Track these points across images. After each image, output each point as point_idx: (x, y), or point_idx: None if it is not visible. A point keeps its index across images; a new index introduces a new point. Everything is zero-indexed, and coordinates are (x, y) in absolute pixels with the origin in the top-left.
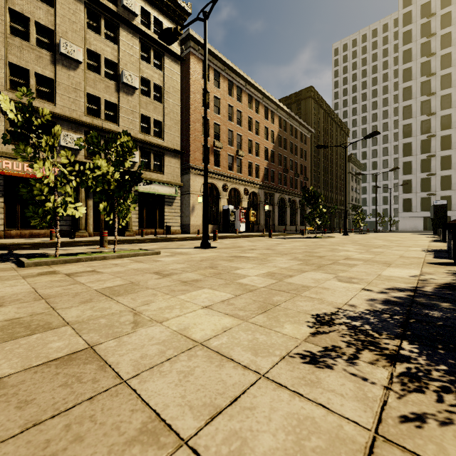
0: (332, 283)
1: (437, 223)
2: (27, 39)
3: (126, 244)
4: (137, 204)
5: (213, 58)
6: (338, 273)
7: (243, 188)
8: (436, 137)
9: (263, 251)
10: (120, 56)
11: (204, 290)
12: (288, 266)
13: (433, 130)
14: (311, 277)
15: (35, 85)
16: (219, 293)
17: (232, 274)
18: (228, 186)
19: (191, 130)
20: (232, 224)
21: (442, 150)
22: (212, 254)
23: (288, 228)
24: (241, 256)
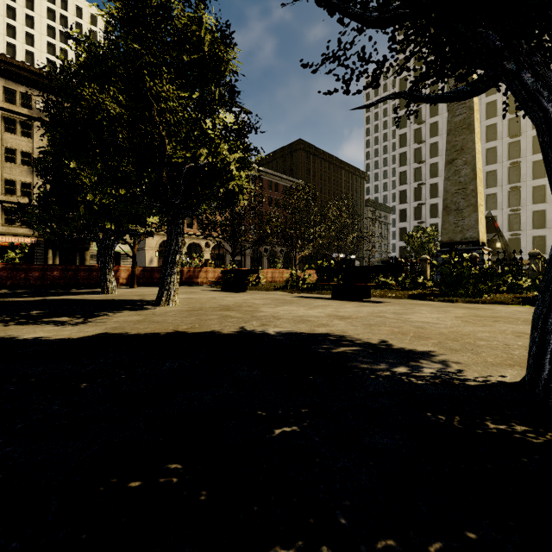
0: None
1: None
2: (15, 161)
3: None
4: (96, 259)
5: None
6: None
7: (205, 242)
8: (426, 185)
9: None
10: None
11: None
12: None
13: (424, 178)
14: None
15: (20, 188)
16: None
17: None
18: (187, 241)
19: None
20: None
21: (431, 198)
22: None
23: None
24: None
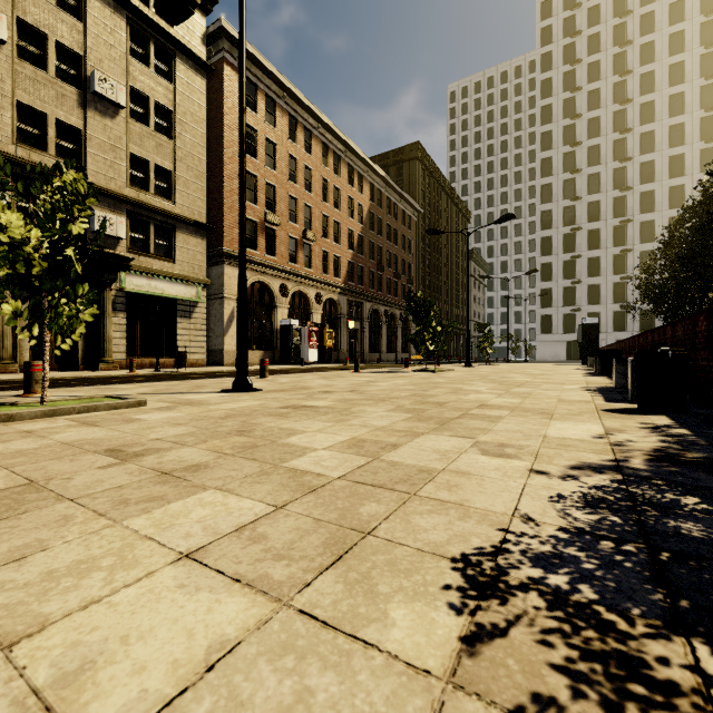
0: (473, 460)
1: (586, 349)
2: None
3: (88, 386)
4: (124, 314)
5: (264, 74)
6: (477, 435)
7: (314, 292)
8: (582, 232)
9: (345, 396)
10: (88, 44)
11: (205, 495)
12: (389, 423)
13: (578, 221)
14: (431, 447)
15: None
16: (237, 501)
17: (280, 447)
18: (289, 288)
19: (225, 191)
20: (296, 350)
21: (589, 250)
22: (251, 403)
23: (384, 356)
24: (305, 405)
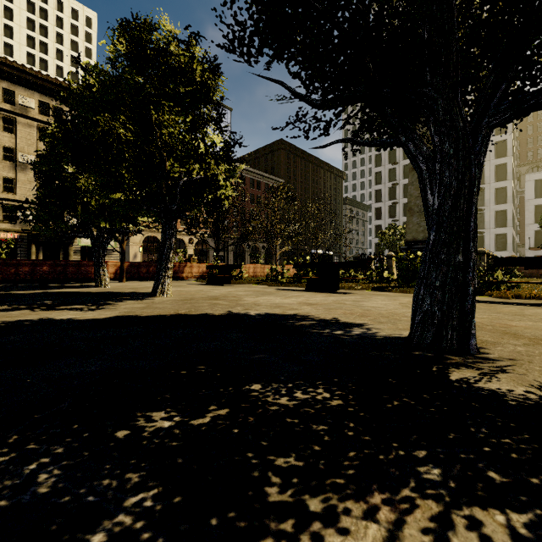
0: None
1: None
2: None
3: None
4: (80, 254)
5: None
6: None
7: (188, 238)
8: (400, 185)
9: None
10: None
11: None
12: None
13: (397, 179)
14: None
15: (3, 184)
16: None
17: None
18: None
19: None
20: None
21: (404, 198)
22: None
23: None
24: None
